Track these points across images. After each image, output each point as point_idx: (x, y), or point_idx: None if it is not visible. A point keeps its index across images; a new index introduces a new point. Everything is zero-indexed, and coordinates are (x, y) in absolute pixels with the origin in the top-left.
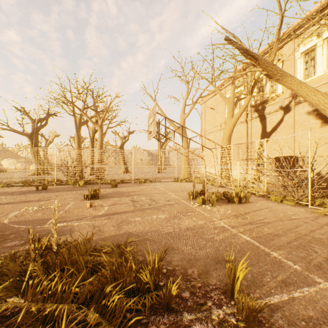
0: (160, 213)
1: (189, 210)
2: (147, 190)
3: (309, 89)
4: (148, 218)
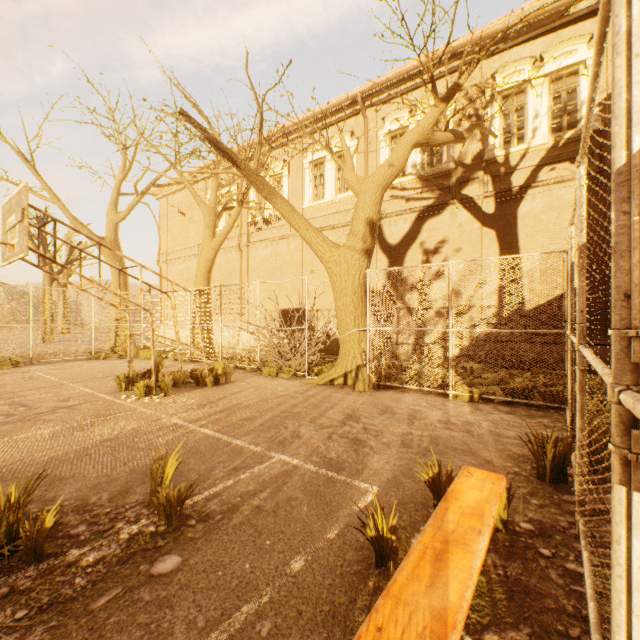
0: (40, 426)
1: (116, 410)
2: (4, 386)
3: (302, 221)
4: (4, 442)
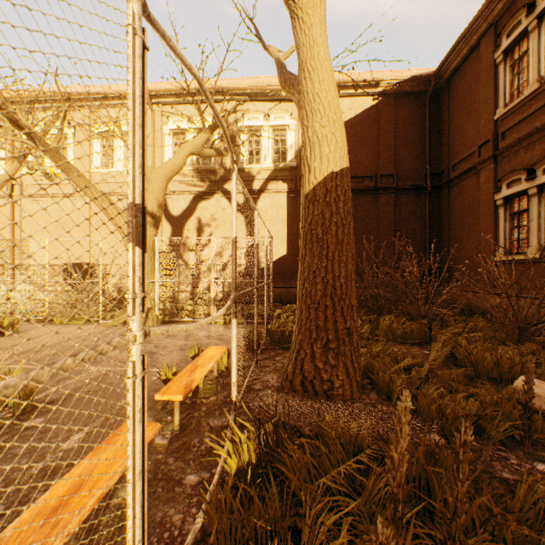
0: None
1: None
2: None
3: (99, 194)
4: None
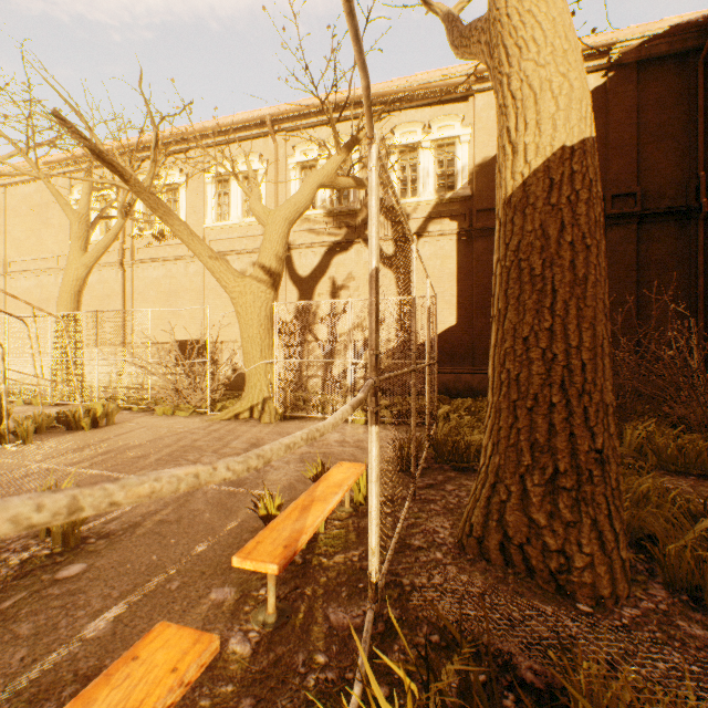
0: None
1: None
2: None
3: (204, 247)
4: None
